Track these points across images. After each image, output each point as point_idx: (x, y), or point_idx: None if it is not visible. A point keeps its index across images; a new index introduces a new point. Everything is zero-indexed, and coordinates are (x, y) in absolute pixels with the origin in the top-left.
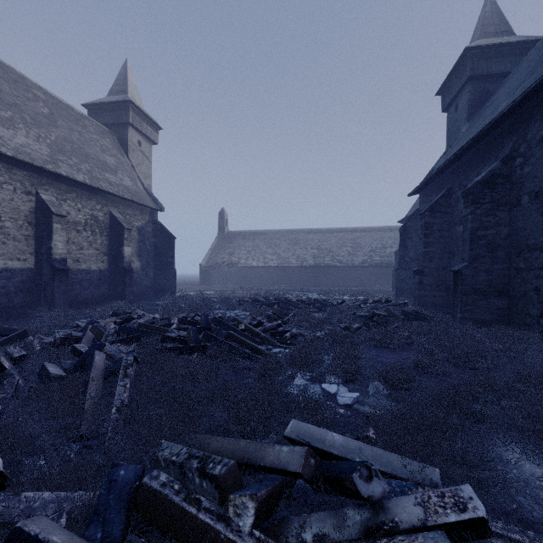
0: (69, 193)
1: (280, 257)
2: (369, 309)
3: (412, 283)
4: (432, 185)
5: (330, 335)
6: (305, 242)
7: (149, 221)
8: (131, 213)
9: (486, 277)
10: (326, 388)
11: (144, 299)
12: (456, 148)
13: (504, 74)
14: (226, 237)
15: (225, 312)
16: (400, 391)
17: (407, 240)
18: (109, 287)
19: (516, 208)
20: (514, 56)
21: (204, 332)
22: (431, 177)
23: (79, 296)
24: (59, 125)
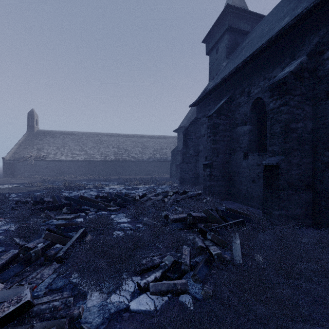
0: None
1: (87, 153)
2: (171, 202)
3: (192, 174)
4: (210, 97)
5: None
6: (107, 142)
7: None
8: None
9: (297, 170)
10: None
11: None
12: (227, 70)
13: (246, 32)
14: (35, 134)
15: None
16: None
17: (189, 140)
18: None
19: (325, 101)
20: (251, 22)
21: None
22: (213, 88)
23: None
24: None
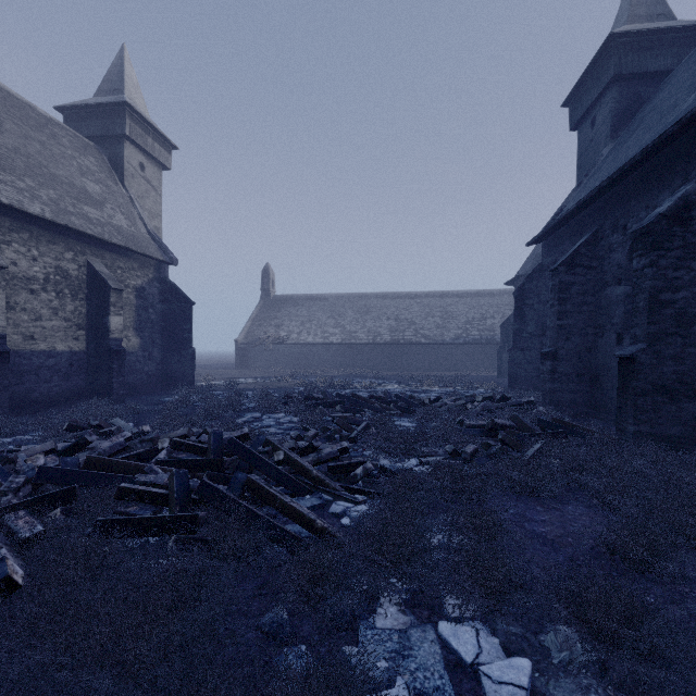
0: (15, 231)
1: (345, 331)
2: (478, 411)
3: (533, 370)
4: (564, 229)
5: (434, 474)
6: (378, 310)
7: (154, 279)
8: (125, 266)
9: (675, 366)
10: (449, 639)
11: (146, 392)
12: (600, 174)
13: (663, 73)
14: (271, 303)
15: (261, 417)
16: (653, 690)
17: (525, 308)
18: (87, 376)
19: None
20: (677, 47)
21: (208, 470)
22: (566, 216)
23: (34, 392)
24: (7, 130)
